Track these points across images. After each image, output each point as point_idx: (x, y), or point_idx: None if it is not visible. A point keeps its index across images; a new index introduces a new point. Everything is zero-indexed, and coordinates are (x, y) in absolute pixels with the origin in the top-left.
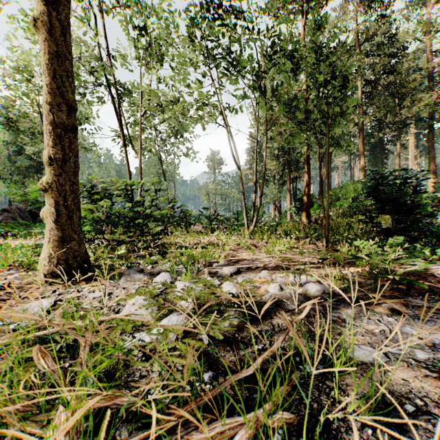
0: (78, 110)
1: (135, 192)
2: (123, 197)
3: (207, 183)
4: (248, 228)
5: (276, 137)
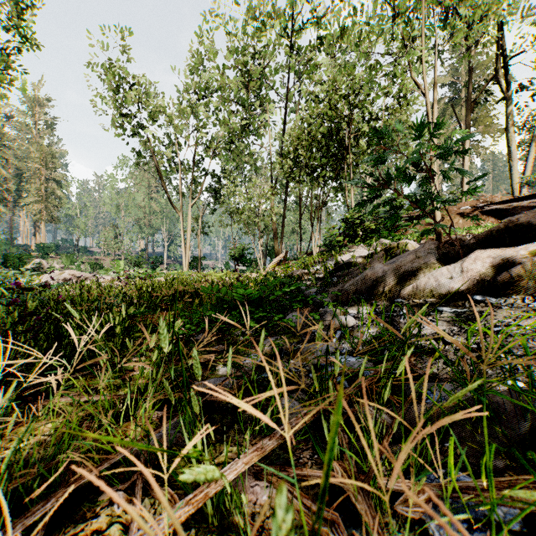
0: None
1: None
2: None
3: None
4: None
5: None
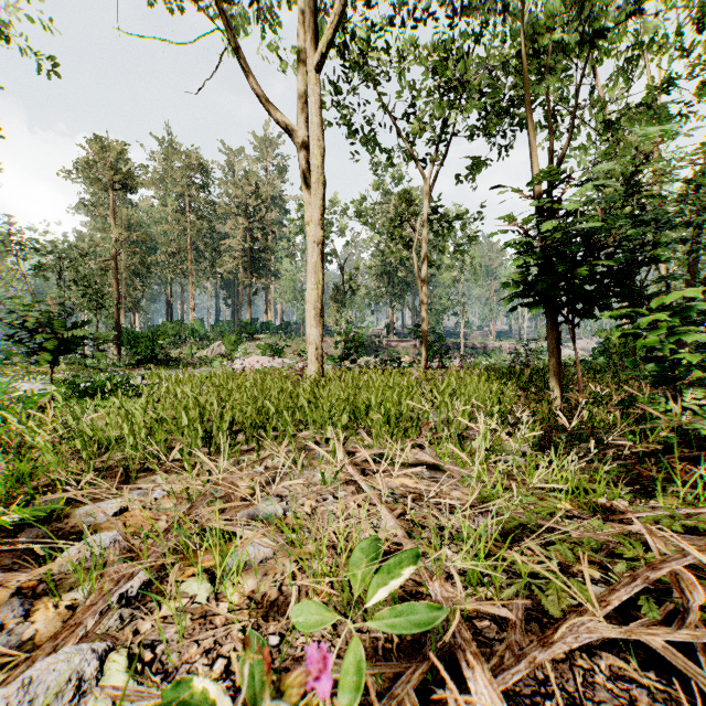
0: None
1: None
2: None
3: None
4: None
5: None
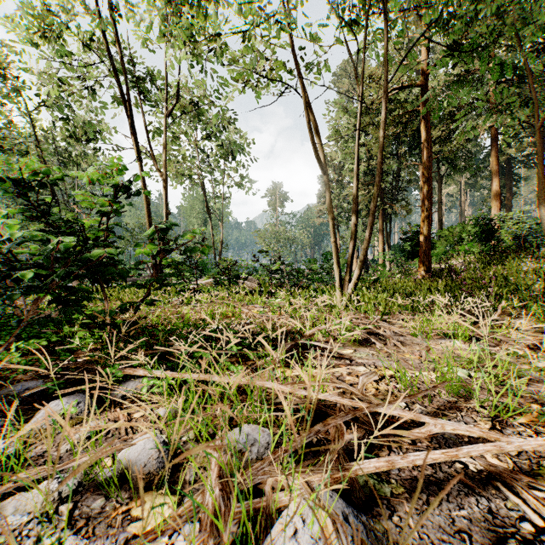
0: (89, 122)
1: (170, 235)
2: (24, 209)
3: (267, 224)
4: (341, 288)
5: (364, 156)
